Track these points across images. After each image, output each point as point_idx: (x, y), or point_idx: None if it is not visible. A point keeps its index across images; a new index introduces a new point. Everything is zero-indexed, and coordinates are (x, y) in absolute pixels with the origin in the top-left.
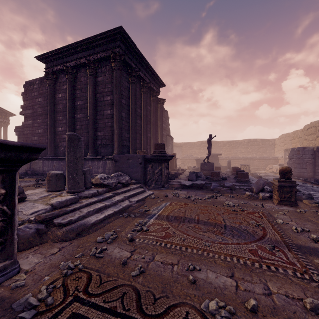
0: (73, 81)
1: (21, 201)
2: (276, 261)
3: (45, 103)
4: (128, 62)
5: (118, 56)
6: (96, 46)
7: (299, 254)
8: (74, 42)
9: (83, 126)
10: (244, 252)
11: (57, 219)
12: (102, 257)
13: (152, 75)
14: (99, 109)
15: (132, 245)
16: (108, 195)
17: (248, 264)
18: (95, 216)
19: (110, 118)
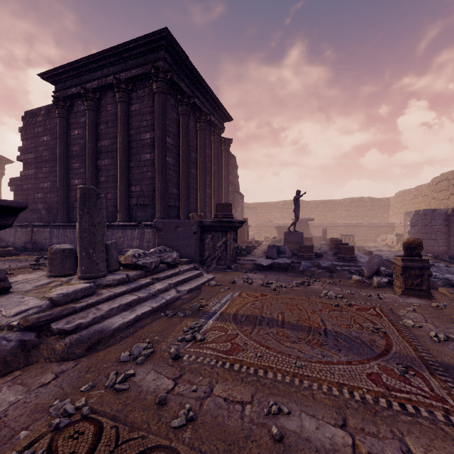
0: (95, 111)
1: (2, 293)
2: (414, 395)
3: (53, 144)
4: (178, 82)
5: (162, 73)
6: (130, 58)
7: (449, 381)
8: (96, 52)
9: (110, 177)
10: (360, 379)
11: (58, 323)
12: (126, 390)
13: (213, 103)
14: (134, 153)
15: (177, 367)
16: (145, 282)
17: (368, 402)
18: (121, 315)
19: (151, 166)
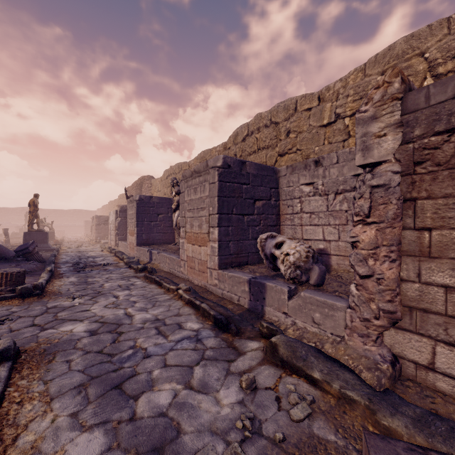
0: None
1: None
2: None
3: None
4: None
5: None
6: None
7: None
8: None
9: None
10: None
11: None
12: None
13: None
14: None
15: None
16: None
17: None
18: None
19: None
